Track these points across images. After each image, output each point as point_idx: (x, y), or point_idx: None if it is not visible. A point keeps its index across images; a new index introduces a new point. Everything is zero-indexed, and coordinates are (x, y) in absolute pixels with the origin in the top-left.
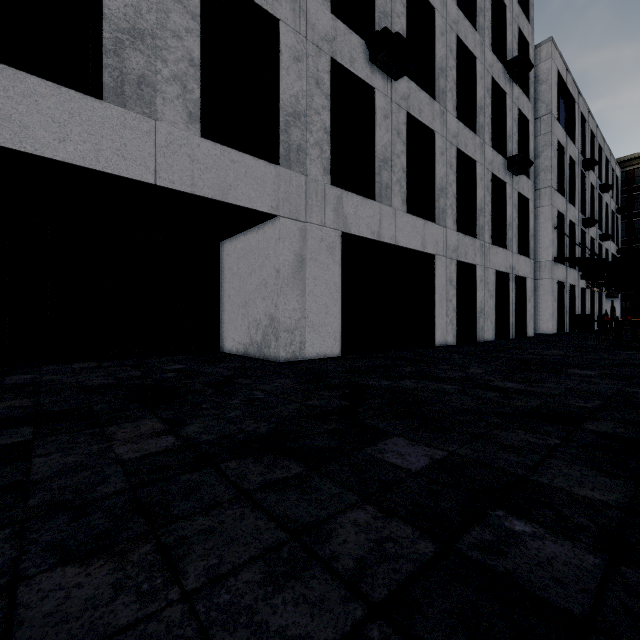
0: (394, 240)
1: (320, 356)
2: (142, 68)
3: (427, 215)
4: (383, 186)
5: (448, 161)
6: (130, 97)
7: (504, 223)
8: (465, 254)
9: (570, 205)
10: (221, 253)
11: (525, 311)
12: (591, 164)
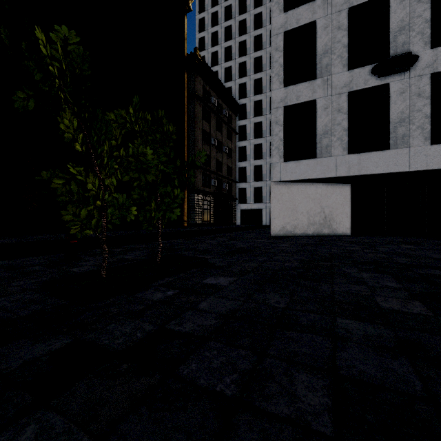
0: None
1: None
2: (403, 131)
3: None
4: None
5: None
6: (399, 144)
7: None
8: None
9: None
10: None
11: None
12: None
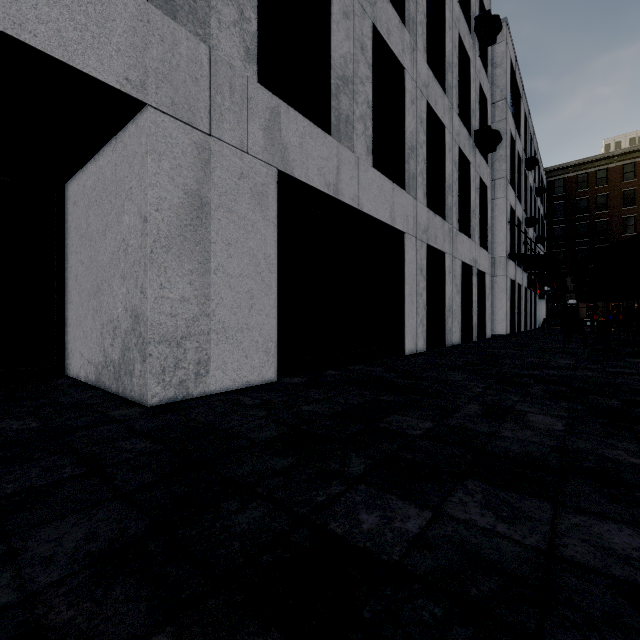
0: (357, 202)
1: (239, 385)
2: None
3: (394, 180)
4: (342, 117)
5: (418, 114)
6: None
7: (468, 209)
8: (435, 238)
9: (518, 201)
10: (66, 202)
11: (484, 310)
12: (533, 163)
